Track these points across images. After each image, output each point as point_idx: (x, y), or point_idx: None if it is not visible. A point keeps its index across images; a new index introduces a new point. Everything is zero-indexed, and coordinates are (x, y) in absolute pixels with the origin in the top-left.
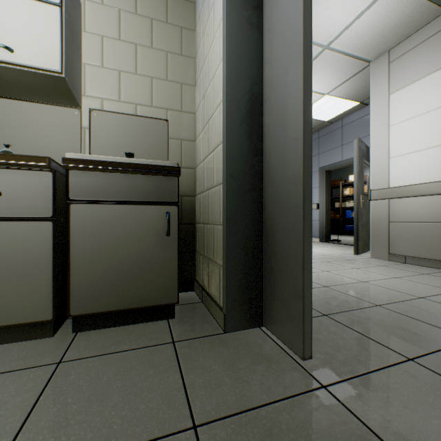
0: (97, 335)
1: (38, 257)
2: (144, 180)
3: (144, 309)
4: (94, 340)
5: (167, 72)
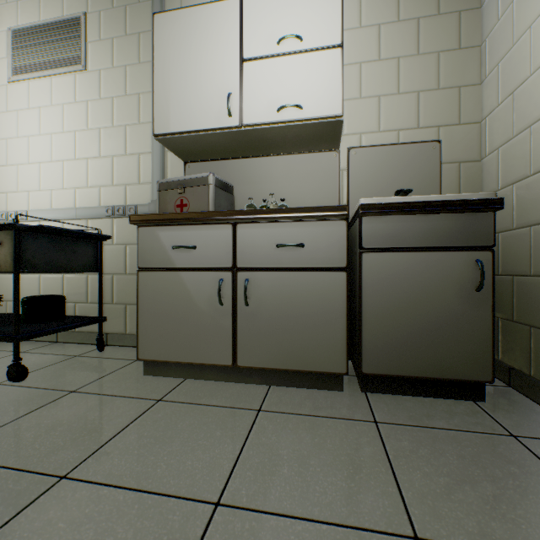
0: (392, 401)
1: (333, 308)
2: (445, 221)
3: (441, 382)
4: (392, 405)
5: (437, 79)
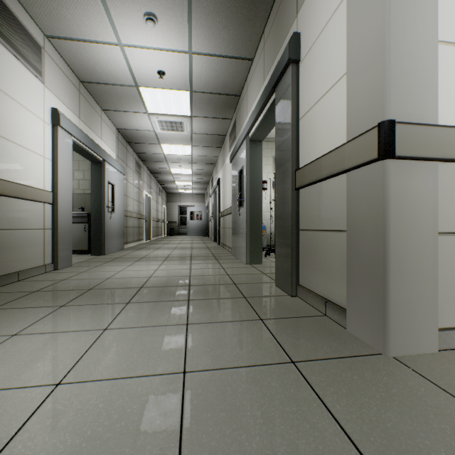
0: None
1: None
2: None
3: None
4: None
5: None
